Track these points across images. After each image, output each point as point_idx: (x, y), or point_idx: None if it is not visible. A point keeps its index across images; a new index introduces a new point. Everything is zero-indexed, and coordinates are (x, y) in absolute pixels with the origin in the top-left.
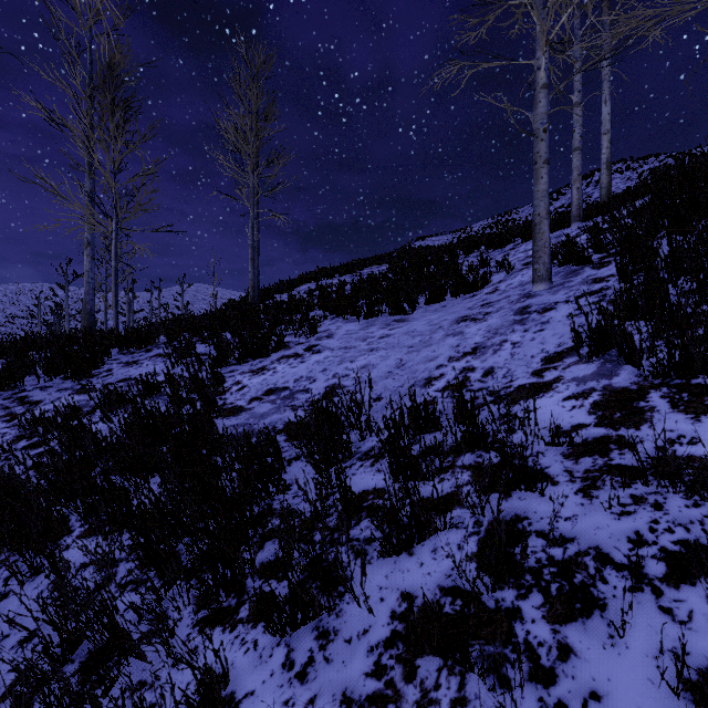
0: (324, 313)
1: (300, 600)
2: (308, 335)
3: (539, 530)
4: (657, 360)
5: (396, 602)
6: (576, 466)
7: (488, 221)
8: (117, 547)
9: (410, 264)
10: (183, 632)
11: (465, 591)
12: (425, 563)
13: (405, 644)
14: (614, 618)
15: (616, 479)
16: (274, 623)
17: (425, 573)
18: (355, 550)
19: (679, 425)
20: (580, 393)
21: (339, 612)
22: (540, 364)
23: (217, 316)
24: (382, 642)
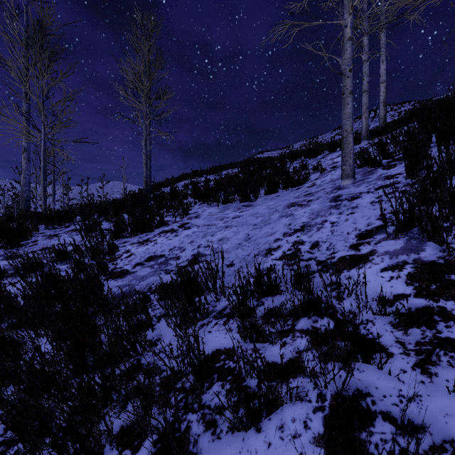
0: (194, 200)
1: None
2: (182, 216)
3: (384, 411)
4: None
5: None
6: (407, 337)
7: (303, 142)
8: None
9: (254, 168)
10: None
11: None
12: (272, 444)
13: None
14: None
15: (451, 354)
16: None
17: None
18: (206, 420)
19: None
20: (394, 265)
21: None
22: (355, 239)
23: (118, 202)
24: None
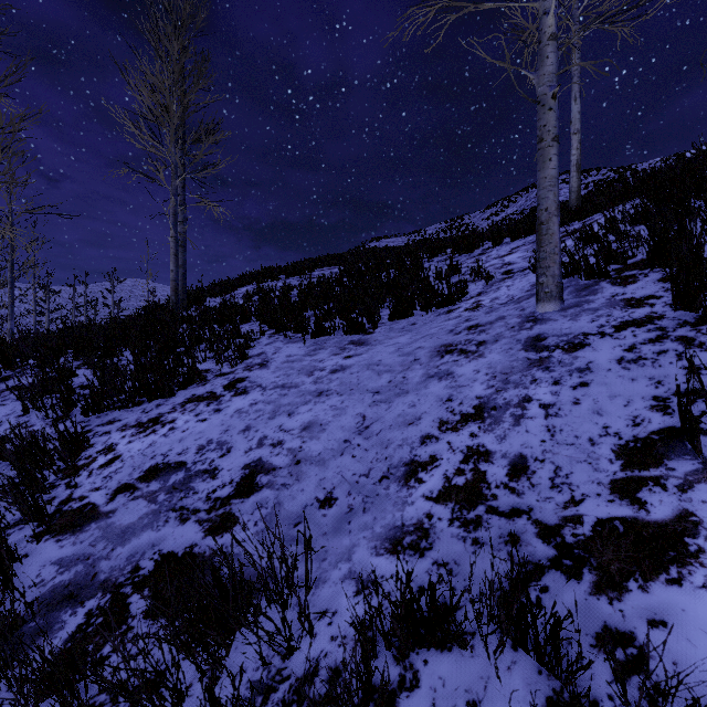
0: (260, 329)
1: None
2: (235, 361)
3: None
4: None
5: None
6: None
7: (441, 225)
8: None
9: (368, 268)
10: None
11: None
12: None
13: None
14: None
15: None
16: None
17: None
18: None
19: None
20: None
21: None
22: (618, 465)
23: (116, 329)
24: None
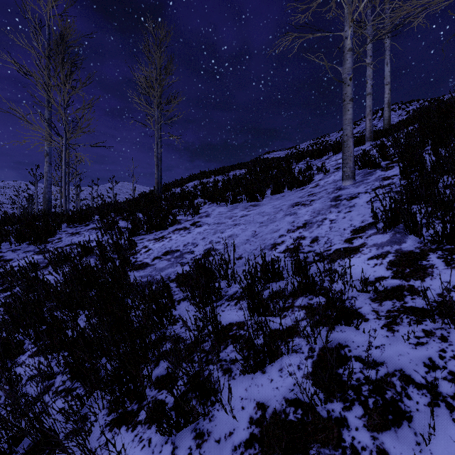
0: (204, 200)
1: (182, 409)
2: (193, 215)
3: (356, 355)
4: (434, 231)
5: (253, 410)
6: (381, 307)
7: (310, 142)
8: (56, 364)
9: (261, 169)
10: (97, 430)
11: (304, 403)
12: (274, 380)
13: (260, 445)
14: (419, 428)
15: (411, 317)
16: (163, 427)
17: (274, 387)
18: (223, 368)
19: (453, 278)
20: (379, 254)
21: (211, 417)
22: (350, 234)
23: (133, 203)
24: (243, 442)
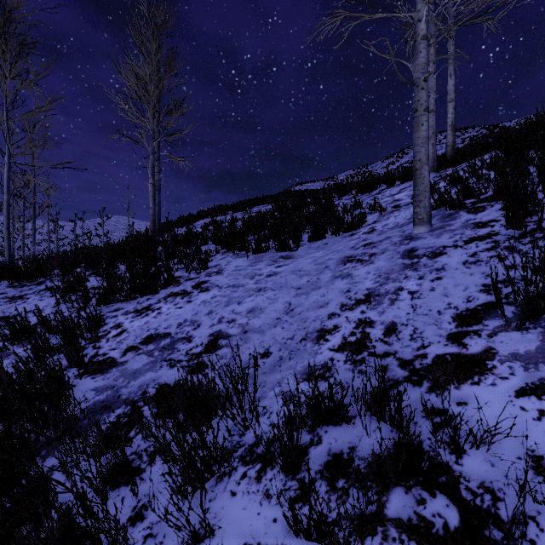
0: (216, 248)
1: None
2: (198, 270)
3: None
4: None
5: None
6: None
7: (350, 172)
8: None
9: (293, 204)
10: None
11: None
12: None
13: None
14: None
15: None
16: None
17: None
18: None
19: None
20: (538, 384)
21: None
22: (454, 325)
23: (114, 249)
24: None
